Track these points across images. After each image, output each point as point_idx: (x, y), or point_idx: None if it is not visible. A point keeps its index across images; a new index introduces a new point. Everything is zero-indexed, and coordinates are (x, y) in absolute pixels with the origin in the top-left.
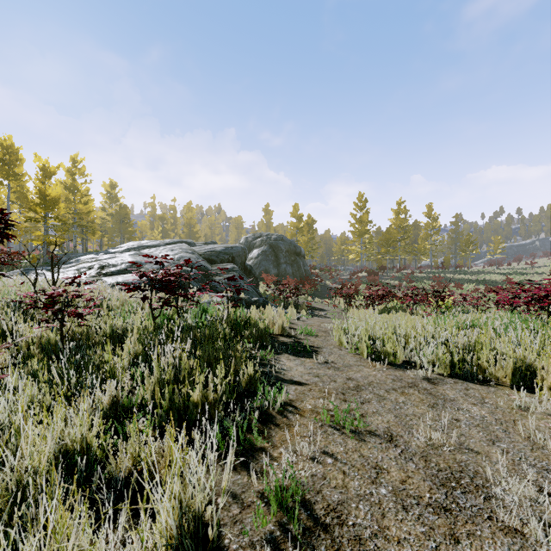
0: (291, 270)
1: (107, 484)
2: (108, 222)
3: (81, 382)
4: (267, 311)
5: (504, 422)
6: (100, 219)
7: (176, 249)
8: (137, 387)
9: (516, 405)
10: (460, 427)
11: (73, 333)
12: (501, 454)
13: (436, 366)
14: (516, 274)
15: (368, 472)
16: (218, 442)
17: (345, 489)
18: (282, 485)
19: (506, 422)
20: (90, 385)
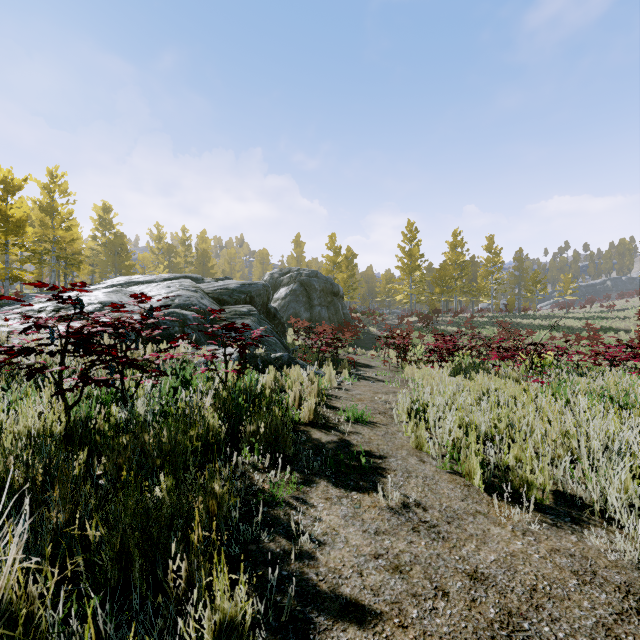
0: (327, 314)
1: None
2: (101, 254)
3: None
4: (292, 376)
5: None
6: (91, 251)
7: (173, 285)
8: None
9: None
10: None
11: None
12: None
13: None
14: (595, 318)
15: None
16: None
17: None
18: None
19: None
20: None
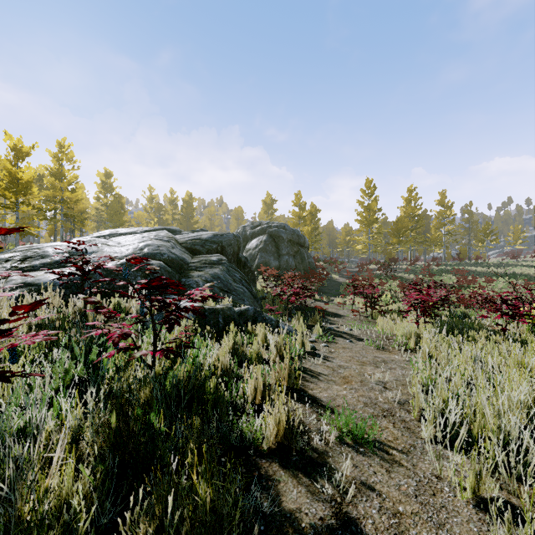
0: (294, 263)
1: None
2: (103, 213)
3: None
4: (255, 343)
5: None
6: (96, 211)
7: (148, 236)
8: None
9: None
10: None
11: None
12: None
13: None
14: None
15: None
16: None
17: None
18: None
19: None
20: None
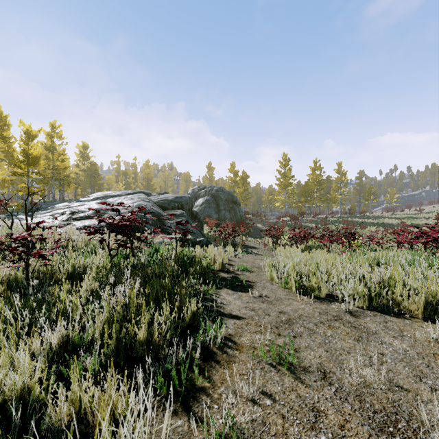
0: (229, 215)
1: (44, 435)
2: (81, 176)
3: (34, 322)
4: (209, 250)
5: (425, 356)
6: (74, 174)
7: (135, 198)
8: (88, 325)
9: (432, 337)
10: (386, 362)
11: (39, 271)
12: (430, 391)
13: (357, 300)
14: (408, 218)
15: (306, 415)
16: (160, 384)
17: (285, 437)
18: (223, 438)
19: (427, 356)
20: (40, 326)
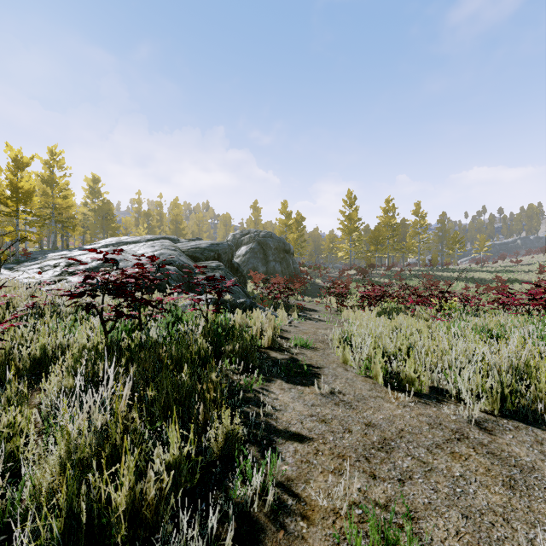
0: (280, 268)
1: None
2: (91, 218)
3: None
4: (254, 316)
5: None
6: (82, 215)
7: (156, 245)
8: (26, 474)
9: None
10: None
11: None
12: None
13: (482, 400)
14: (504, 272)
15: None
16: None
17: None
18: None
19: None
20: None
